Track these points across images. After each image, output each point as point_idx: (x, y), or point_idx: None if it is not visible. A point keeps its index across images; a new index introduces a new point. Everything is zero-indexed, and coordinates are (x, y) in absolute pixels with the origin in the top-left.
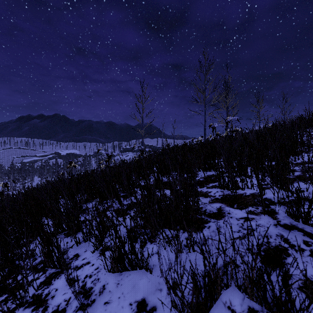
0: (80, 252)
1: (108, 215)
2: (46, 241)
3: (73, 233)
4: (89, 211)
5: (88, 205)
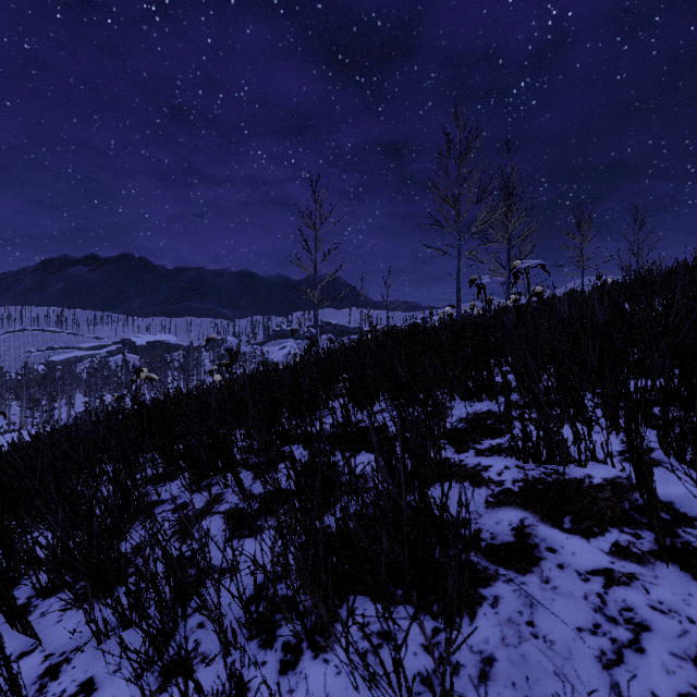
0: (101, 671)
1: (206, 530)
2: (15, 622)
3: (95, 598)
4: (161, 510)
5: (165, 489)
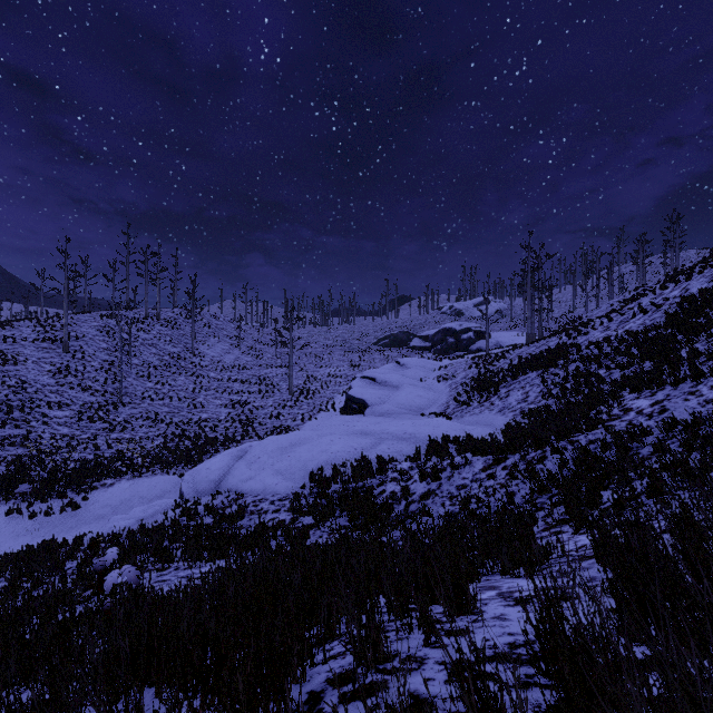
0: None
1: None
2: None
3: None
4: None
5: None
